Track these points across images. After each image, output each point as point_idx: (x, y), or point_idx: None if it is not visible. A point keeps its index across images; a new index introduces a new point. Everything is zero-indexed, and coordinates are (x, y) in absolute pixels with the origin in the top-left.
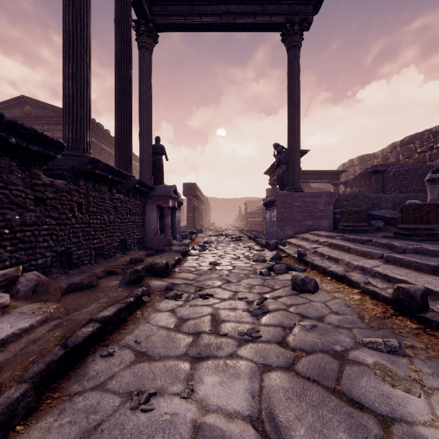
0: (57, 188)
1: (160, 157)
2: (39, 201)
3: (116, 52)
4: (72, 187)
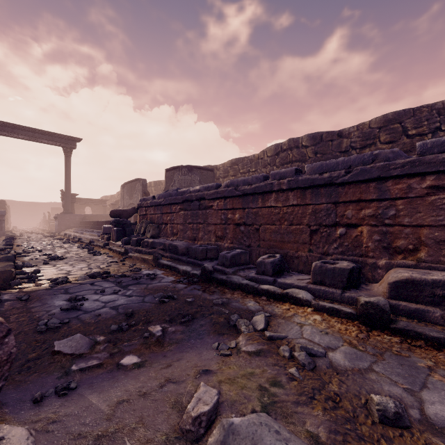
0: None
1: None
2: None
3: None
4: None
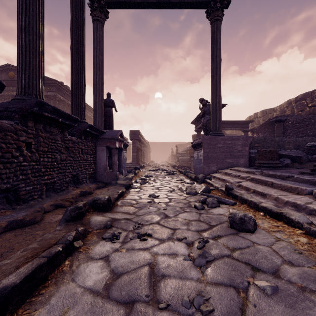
0: (0, 128)
1: (111, 109)
2: None
3: (72, 19)
4: (19, 127)
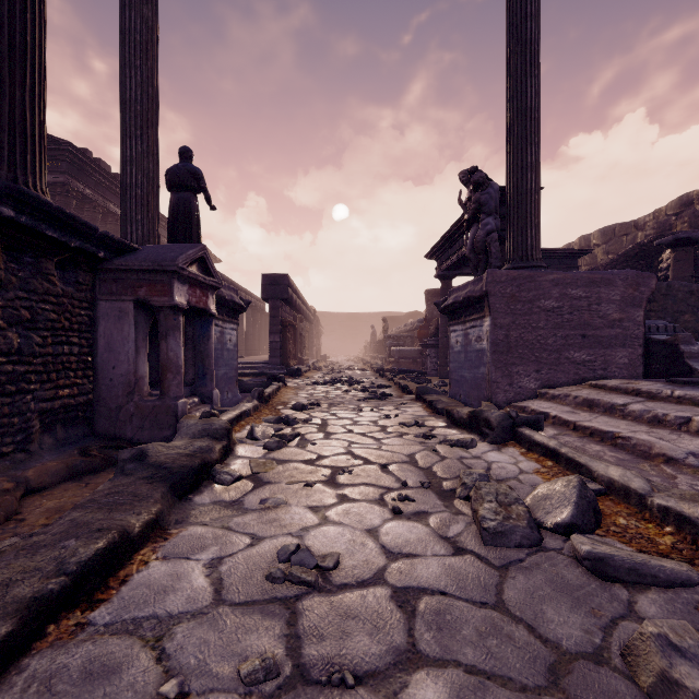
0: None
1: (191, 196)
2: None
3: None
4: None
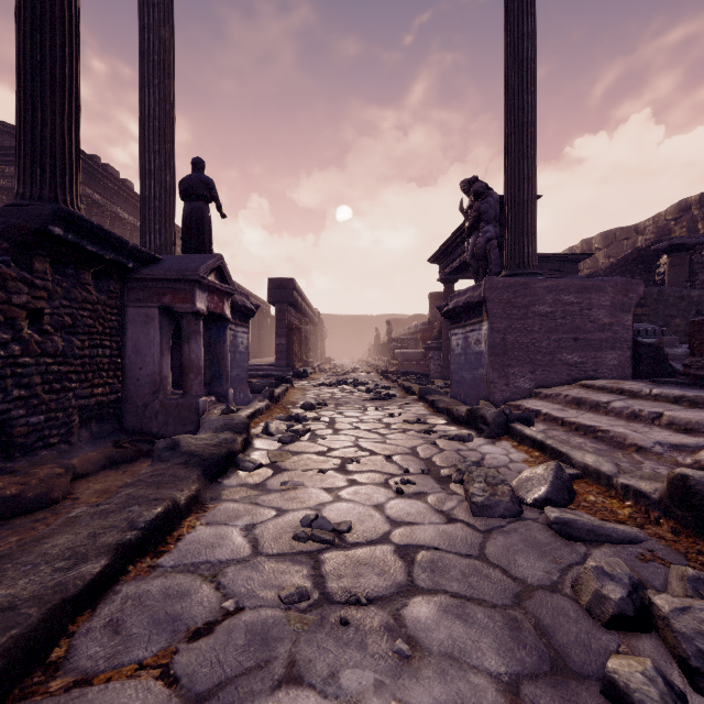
0: None
1: (204, 205)
2: None
3: None
4: None
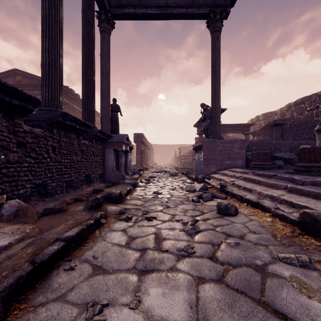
0: (35, 135)
1: (116, 113)
2: (21, 144)
3: (83, 34)
4: (47, 134)
